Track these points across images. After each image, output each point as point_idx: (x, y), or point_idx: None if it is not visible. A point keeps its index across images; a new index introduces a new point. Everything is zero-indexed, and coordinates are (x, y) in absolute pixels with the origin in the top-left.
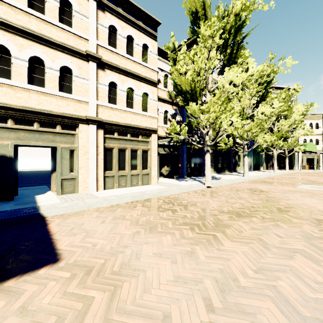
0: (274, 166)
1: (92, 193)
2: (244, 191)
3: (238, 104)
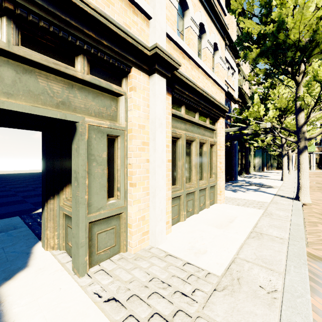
0: (289, 167)
1: (165, 249)
2: None
3: (286, 91)
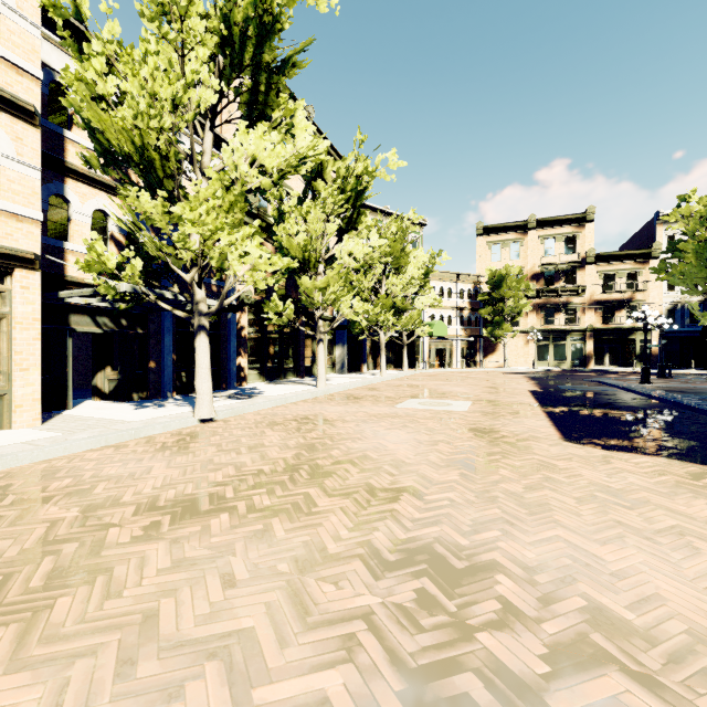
0: (381, 363)
1: None
2: (283, 425)
3: (302, 228)
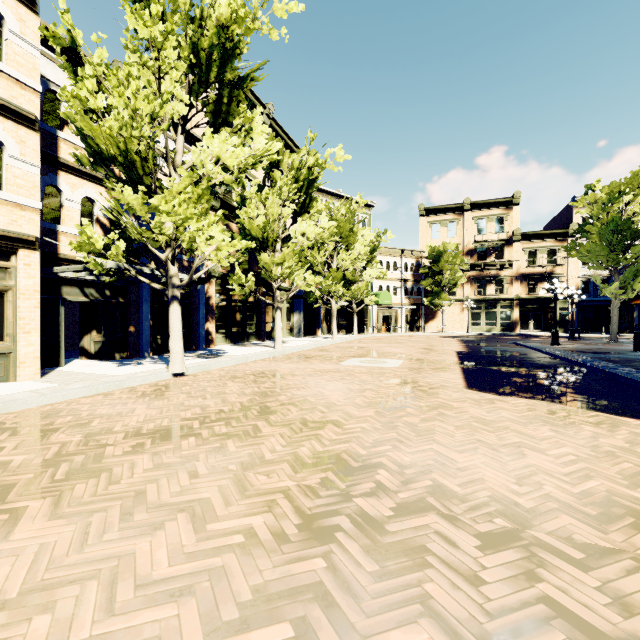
0: (333, 328)
1: None
2: (243, 378)
3: (262, 212)
